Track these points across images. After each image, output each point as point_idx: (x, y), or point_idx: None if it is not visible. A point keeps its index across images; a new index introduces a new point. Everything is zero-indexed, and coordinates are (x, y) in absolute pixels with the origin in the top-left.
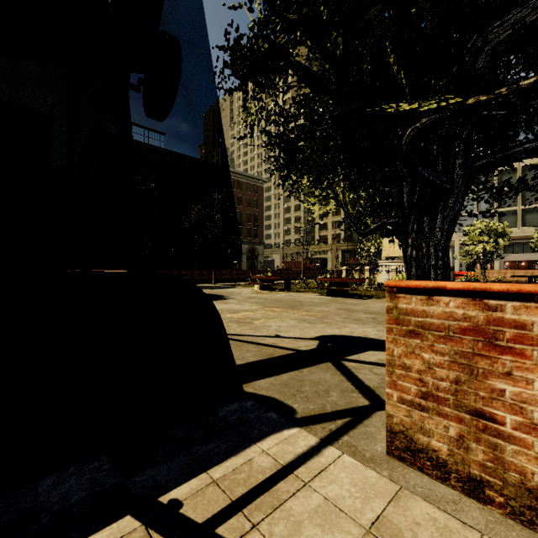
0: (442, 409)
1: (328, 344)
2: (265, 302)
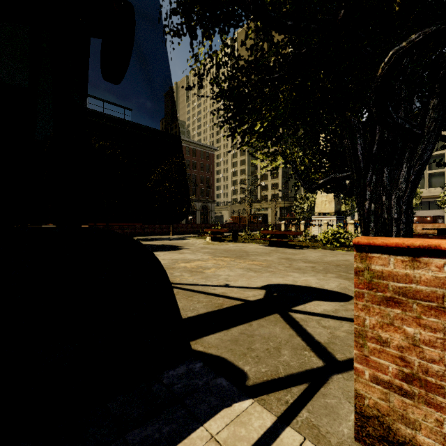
0: (433, 398)
1: (274, 293)
2: (215, 252)
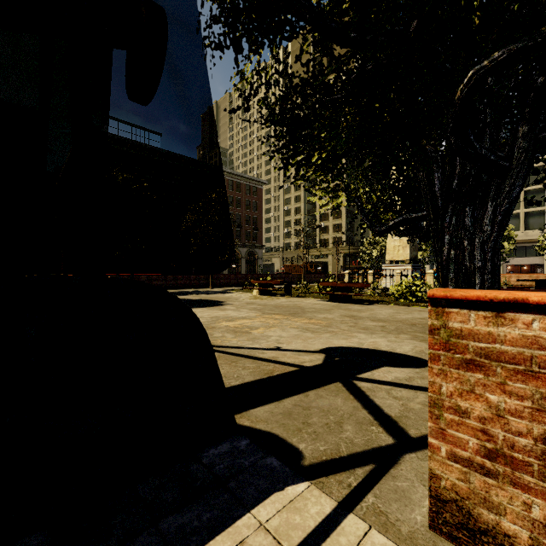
0: (520, 478)
1: (335, 358)
2: (264, 308)
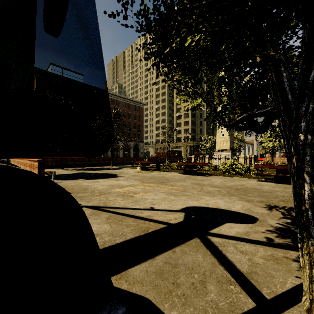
0: None
1: (192, 216)
2: (143, 179)
